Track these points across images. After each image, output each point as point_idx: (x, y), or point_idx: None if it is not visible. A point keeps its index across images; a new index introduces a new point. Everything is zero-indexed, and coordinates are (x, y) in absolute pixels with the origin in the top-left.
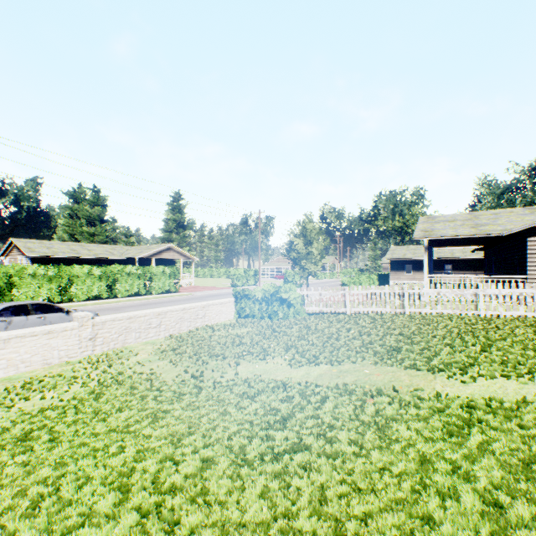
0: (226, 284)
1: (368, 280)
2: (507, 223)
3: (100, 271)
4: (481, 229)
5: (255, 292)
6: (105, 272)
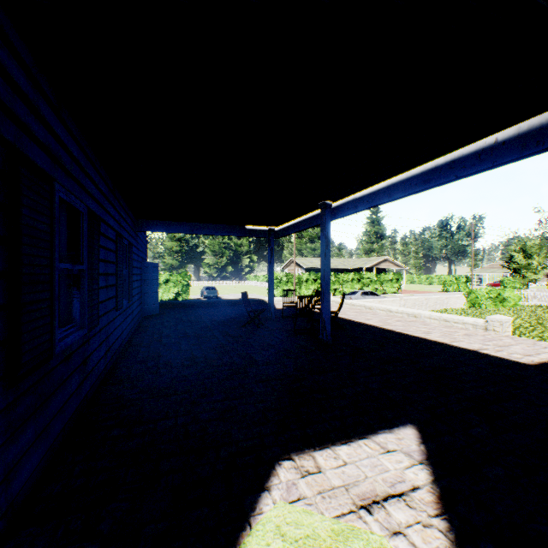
0: (433, 289)
1: None
2: None
3: (355, 277)
4: None
5: (481, 291)
6: (357, 278)
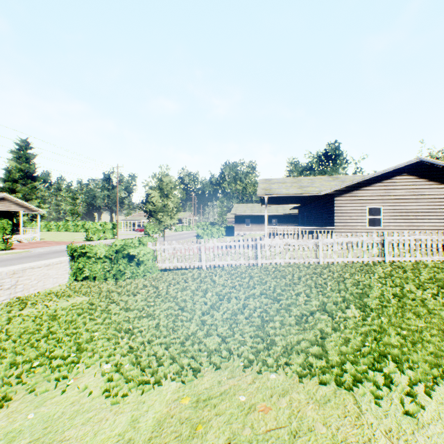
0: (81, 238)
1: (218, 231)
2: (321, 186)
3: None
4: (305, 190)
5: (97, 249)
6: None
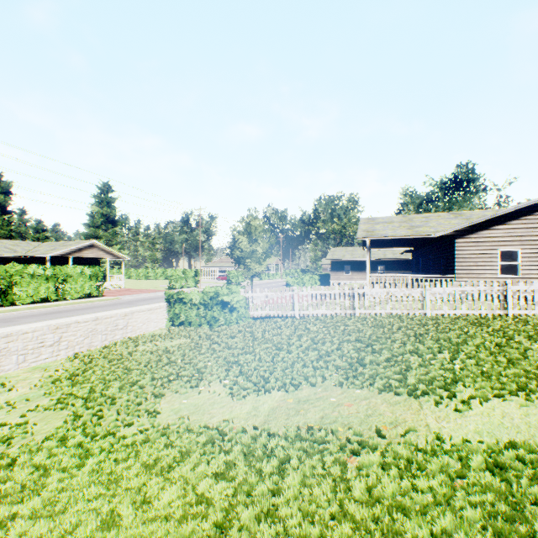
0: (163, 286)
1: (311, 280)
2: (437, 225)
3: None
4: (416, 231)
5: (192, 295)
6: None
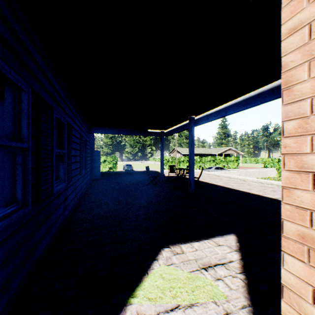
0: (258, 166)
1: None
2: None
3: (211, 159)
4: None
5: None
6: (213, 159)
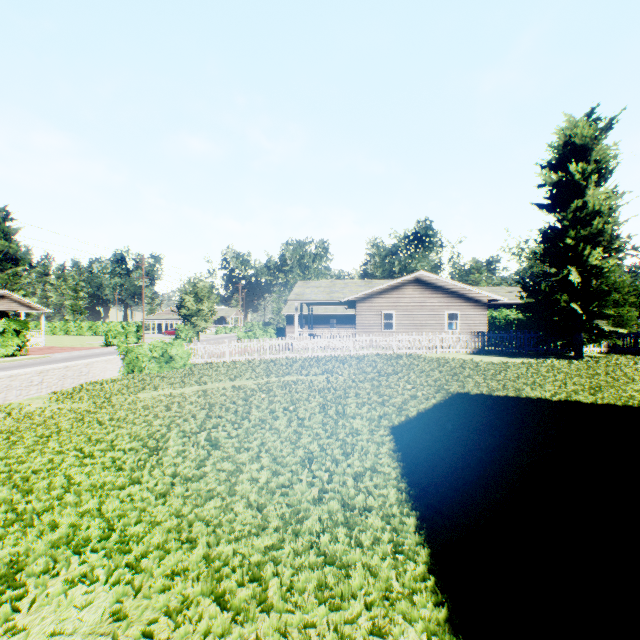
0: (96, 343)
1: (266, 334)
2: (348, 292)
3: None
4: (332, 296)
5: (144, 349)
6: None
